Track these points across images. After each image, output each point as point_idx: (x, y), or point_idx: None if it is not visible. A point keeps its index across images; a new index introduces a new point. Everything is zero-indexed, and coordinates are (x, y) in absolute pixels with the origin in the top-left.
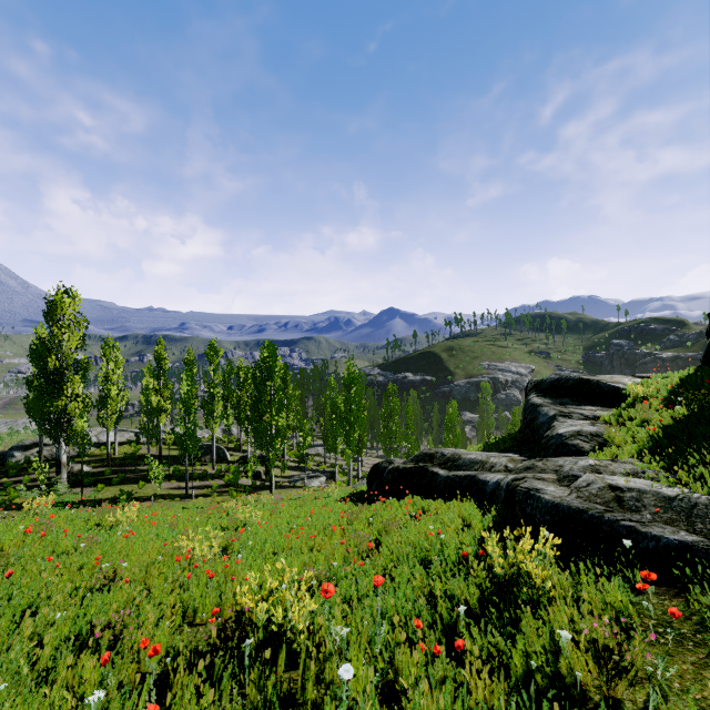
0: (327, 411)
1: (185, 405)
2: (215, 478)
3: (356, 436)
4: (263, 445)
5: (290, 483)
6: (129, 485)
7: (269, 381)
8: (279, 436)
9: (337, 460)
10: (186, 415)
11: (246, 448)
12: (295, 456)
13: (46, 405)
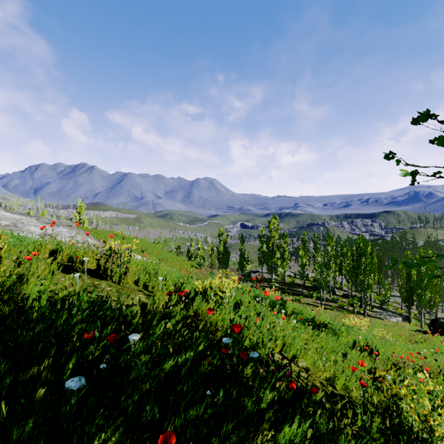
0: (403, 275)
1: (320, 266)
2: (332, 302)
3: (426, 297)
4: (358, 290)
5: (375, 315)
6: (295, 296)
7: (361, 256)
8: (369, 288)
9: (412, 310)
10: (321, 271)
11: (345, 289)
12: (378, 300)
13: (269, 260)
